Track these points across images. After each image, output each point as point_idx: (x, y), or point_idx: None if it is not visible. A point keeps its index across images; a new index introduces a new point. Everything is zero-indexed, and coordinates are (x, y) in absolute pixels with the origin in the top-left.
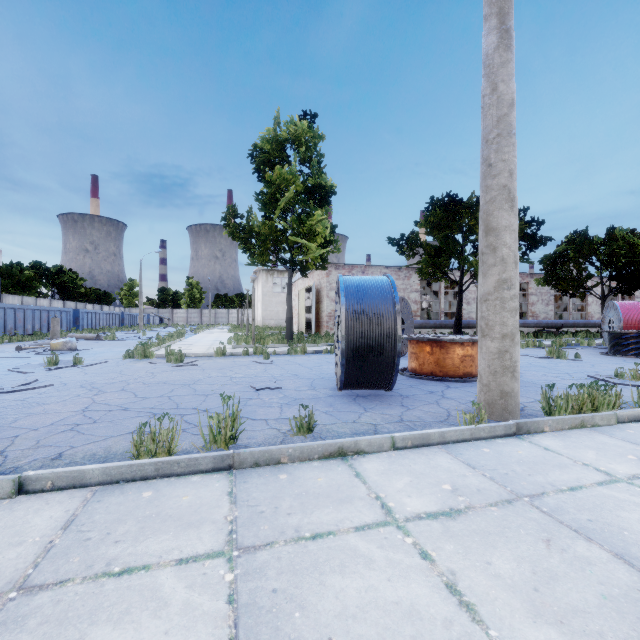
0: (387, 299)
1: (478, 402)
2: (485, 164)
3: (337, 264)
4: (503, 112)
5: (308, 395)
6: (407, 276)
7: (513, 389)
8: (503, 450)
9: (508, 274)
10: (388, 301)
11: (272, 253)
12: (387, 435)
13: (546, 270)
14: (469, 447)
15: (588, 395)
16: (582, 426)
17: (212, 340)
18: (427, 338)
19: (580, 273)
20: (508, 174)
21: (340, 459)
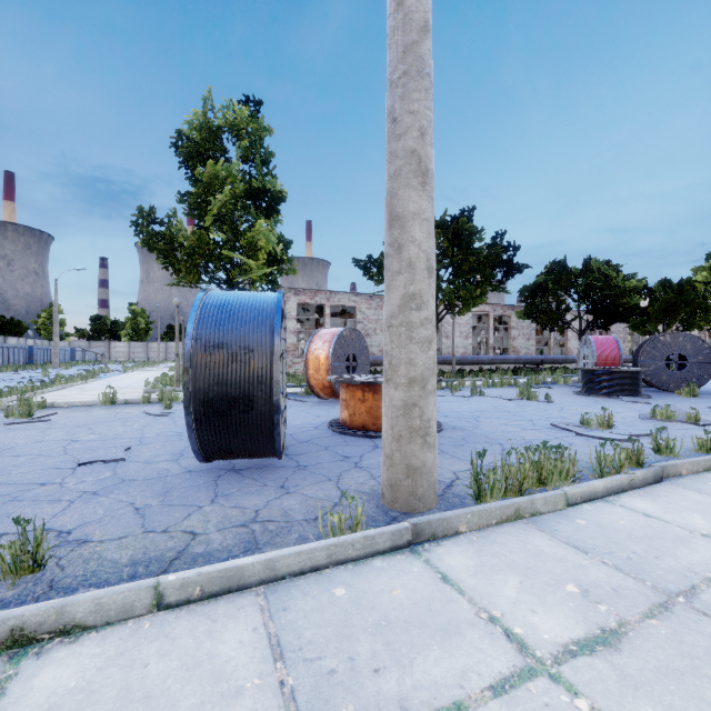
0: (263, 325)
1: (381, 481)
2: (389, 119)
3: (297, 289)
4: (411, 38)
5: (152, 472)
6: (380, 305)
7: (425, 462)
8: (369, 589)
9: (417, 286)
10: (264, 328)
11: (204, 271)
12: (148, 582)
13: (526, 302)
14: (314, 586)
15: (530, 465)
16: (517, 517)
17: (132, 381)
18: (355, 380)
19: (559, 306)
20: (418, 133)
21: (6, 657)
